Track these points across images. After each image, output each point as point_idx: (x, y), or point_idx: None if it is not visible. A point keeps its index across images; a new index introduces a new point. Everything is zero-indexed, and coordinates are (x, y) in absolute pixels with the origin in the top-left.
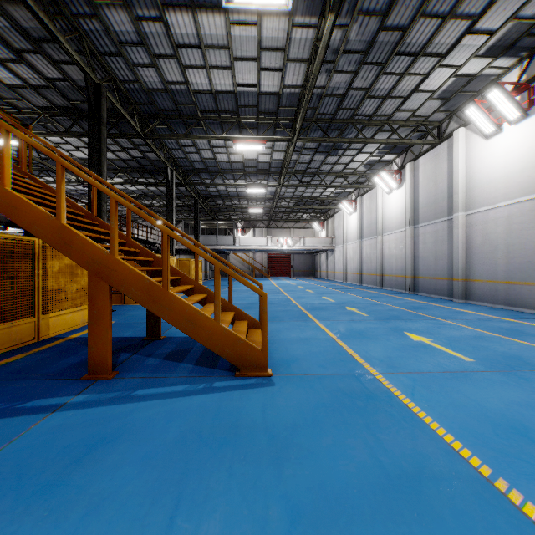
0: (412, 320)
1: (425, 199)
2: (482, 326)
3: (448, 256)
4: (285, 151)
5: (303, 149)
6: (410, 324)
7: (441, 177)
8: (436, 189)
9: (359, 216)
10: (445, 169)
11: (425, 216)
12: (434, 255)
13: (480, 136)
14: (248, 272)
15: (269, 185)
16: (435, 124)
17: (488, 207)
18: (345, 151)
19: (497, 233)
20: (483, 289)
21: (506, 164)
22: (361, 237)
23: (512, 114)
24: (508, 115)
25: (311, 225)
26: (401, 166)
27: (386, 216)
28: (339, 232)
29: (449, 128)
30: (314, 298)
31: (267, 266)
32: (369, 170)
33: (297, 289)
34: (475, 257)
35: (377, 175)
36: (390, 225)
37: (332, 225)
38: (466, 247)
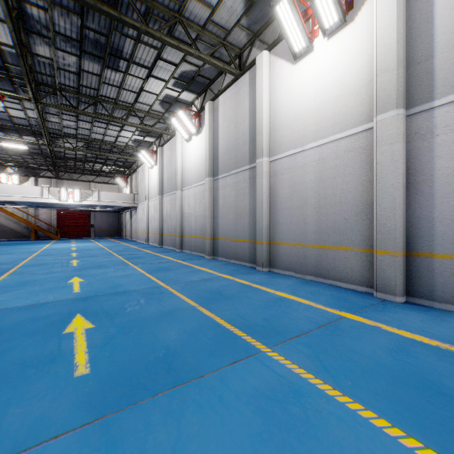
0: (203, 381)
1: (225, 145)
2: (360, 375)
3: (250, 213)
4: (18, 26)
5: (53, 32)
6: (190, 447)
7: (243, 117)
8: (237, 132)
9: (160, 169)
10: (247, 106)
11: (226, 165)
12: (234, 212)
13: (286, 61)
14: (27, 233)
15: (10, 95)
16: (236, 51)
17: (296, 150)
18: (129, 65)
19: (307, 183)
20: (290, 255)
21: (319, 92)
22: (162, 193)
23: (330, 16)
24: (325, 19)
25: (116, 181)
26: (201, 108)
27: (186, 168)
28: (142, 188)
29: (251, 56)
30: (45, 286)
31: (56, 225)
32: (167, 113)
33: (56, 260)
34: (280, 213)
35: (174, 114)
36: (190, 178)
37: (136, 180)
38: (271, 201)
